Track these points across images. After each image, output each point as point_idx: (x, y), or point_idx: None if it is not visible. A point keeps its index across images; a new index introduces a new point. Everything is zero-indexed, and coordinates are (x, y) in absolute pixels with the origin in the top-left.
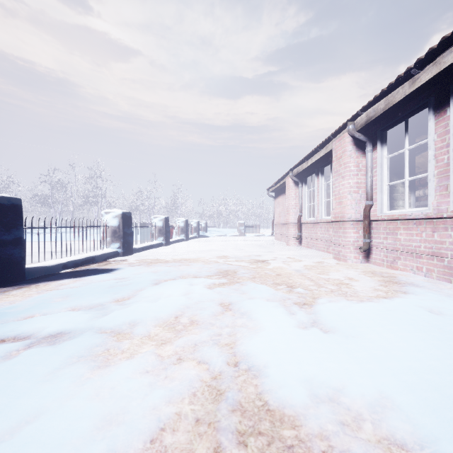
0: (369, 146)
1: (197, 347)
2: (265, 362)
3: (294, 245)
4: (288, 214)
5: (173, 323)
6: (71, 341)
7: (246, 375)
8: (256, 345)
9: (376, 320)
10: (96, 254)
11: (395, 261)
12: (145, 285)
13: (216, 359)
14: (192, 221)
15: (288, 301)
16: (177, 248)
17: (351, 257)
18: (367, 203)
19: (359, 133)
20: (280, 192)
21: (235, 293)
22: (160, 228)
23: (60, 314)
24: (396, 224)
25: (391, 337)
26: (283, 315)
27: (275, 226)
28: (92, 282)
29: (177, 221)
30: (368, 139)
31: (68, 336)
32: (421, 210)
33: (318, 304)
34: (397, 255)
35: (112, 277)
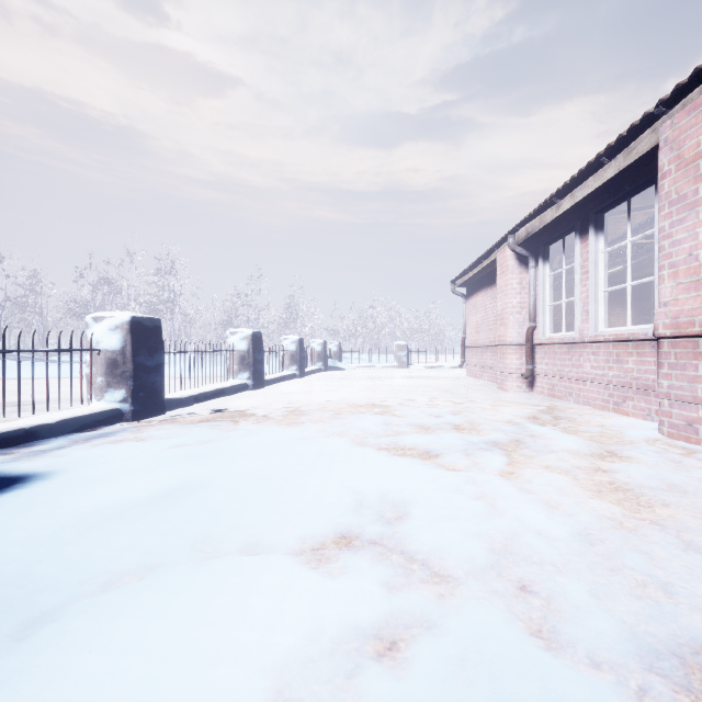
0: None
1: None
2: None
3: (517, 390)
4: (503, 325)
5: None
6: None
7: None
8: None
9: None
10: (45, 421)
11: None
12: None
13: None
14: (313, 342)
15: None
16: (274, 396)
17: None
18: None
19: None
20: (479, 284)
21: None
22: (242, 355)
23: None
24: None
25: None
26: None
27: (468, 350)
28: None
29: (283, 340)
30: None
31: None
32: None
33: None
34: None
35: None
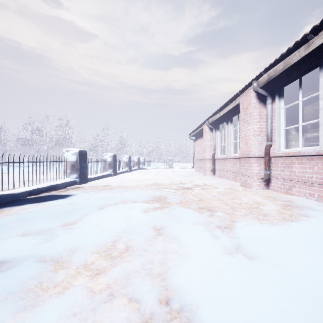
0: (269, 99)
1: (130, 279)
2: (197, 300)
3: (209, 175)
4: (205, 152)
5: (110, 249)
6: (7, 273)
7: (179, 319)
8: (187, 277)
9: (293, 246)
10: (58, 183)
11: (290, 188)
12: (91, 210)
13: (148, 297)
14: (134, 158)
15: (211, 225)
16: (122, 178)
17: (255, 185)
18: (268, 143)
19: (262, 89)
20: (199, 136)
21: (166, 217)
22: (109, 163)
23: (8, 240)
24: (291, 160)
25: (314, 266)
26: (209, 240)
27: (195, 161)
28: (48, 207)
29: (123, 157)
30: (268, 94)
31: (7, 266)
32: (313, 148)
33: (237, 228)
34: (292, 184)
35: (66, 203)
